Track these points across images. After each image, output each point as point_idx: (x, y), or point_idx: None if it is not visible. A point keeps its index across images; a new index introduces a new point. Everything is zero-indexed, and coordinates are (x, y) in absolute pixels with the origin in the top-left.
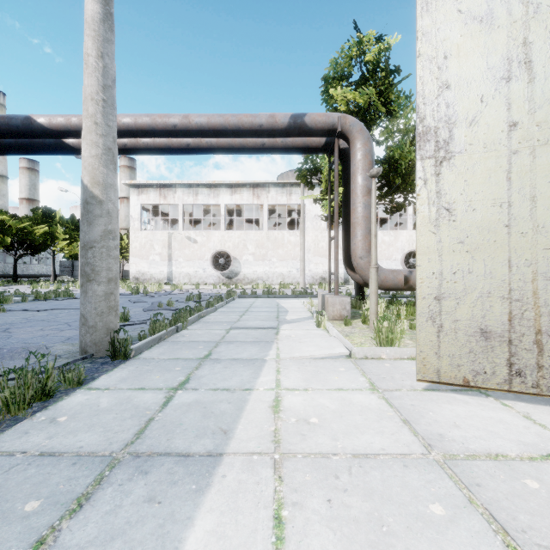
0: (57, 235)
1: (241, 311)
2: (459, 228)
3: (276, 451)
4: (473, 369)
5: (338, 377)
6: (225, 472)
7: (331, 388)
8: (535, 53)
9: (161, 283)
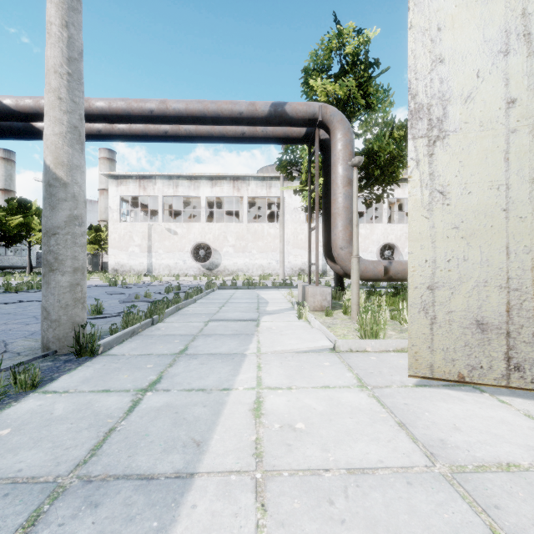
0: (33, 226)
1: (221, 302)
2: (453, 212)
3: (257, 468)
4: (468, 364)
5: (323, 373)
6: (196, 500)
7: (316, 386)
8: None
9: (140, 274)
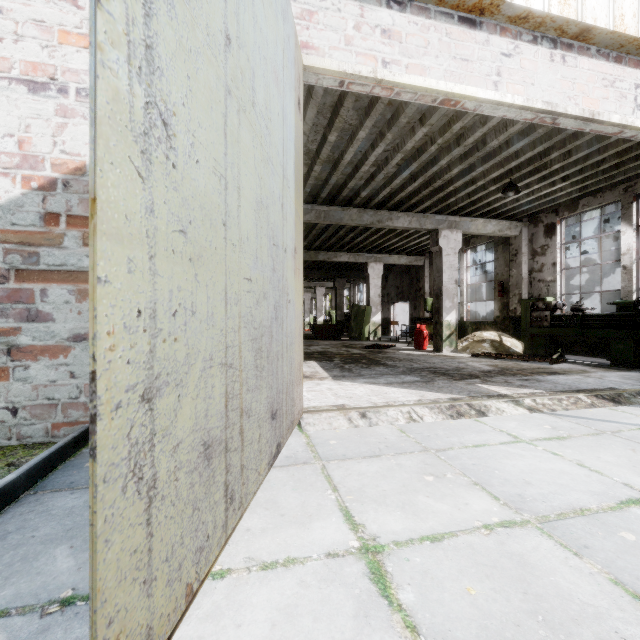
0: None
1: None
2: (181, 191)
3: None
4: (197, 550)
5: None
6: None
7: None
8: None
9: None
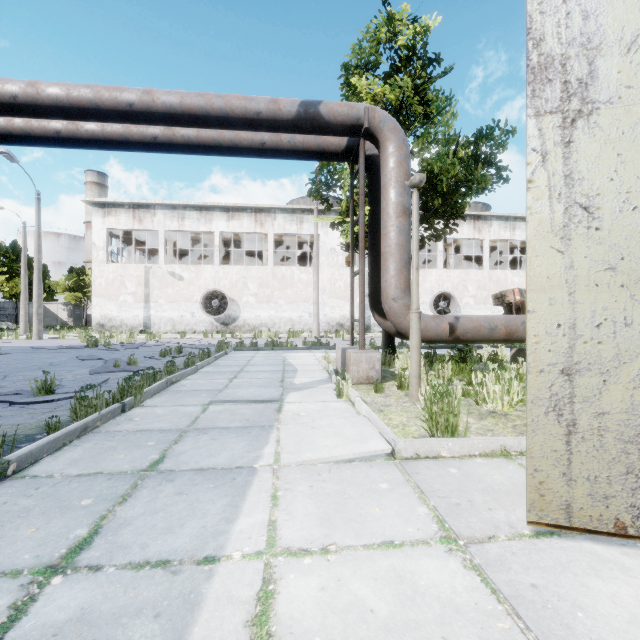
0: None
1: (233, 371)
2: (607, 242)
3: None
4: (633, 505)
5: (380, 508)
6: None
7: (372, 543)
8: None
9: (135, 331)
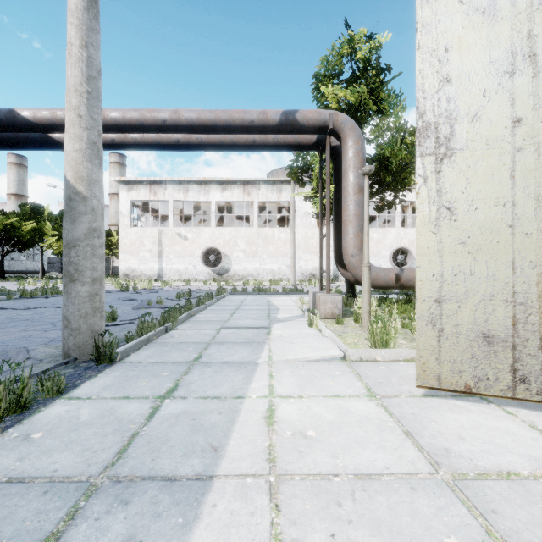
0: (45, 231)
1: (232, 309)
2: (460, 228)
3: (271, 472)
4: (475, 376)
5: (333, 382)
6: (216, 500)
7: (327, 395)
8: (540, 46)
9: (151, 279)
